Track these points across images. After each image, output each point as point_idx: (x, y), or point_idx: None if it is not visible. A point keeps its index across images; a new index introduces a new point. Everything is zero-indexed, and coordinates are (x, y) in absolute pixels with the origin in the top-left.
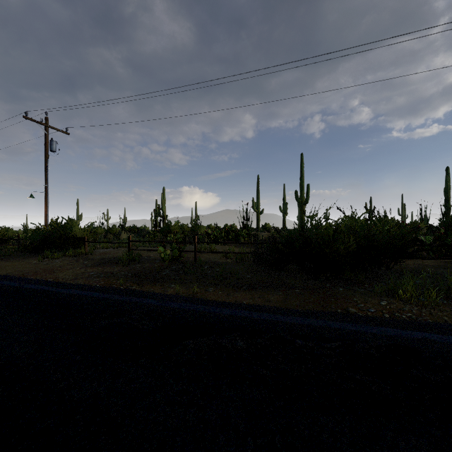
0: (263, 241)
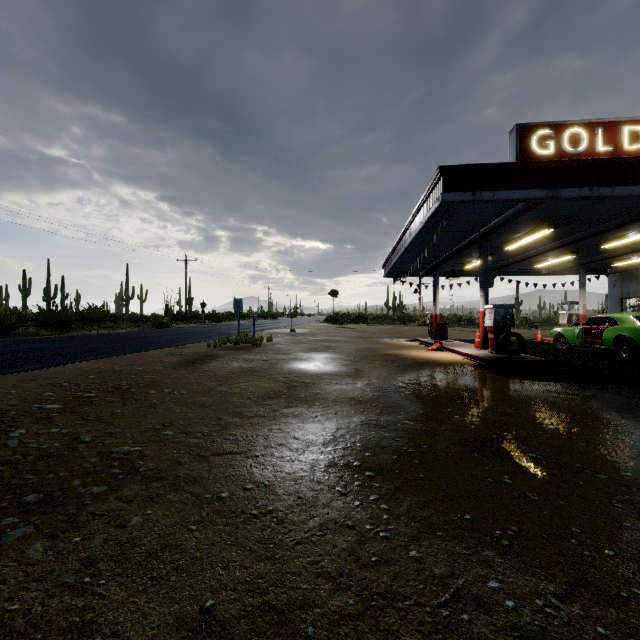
0: None
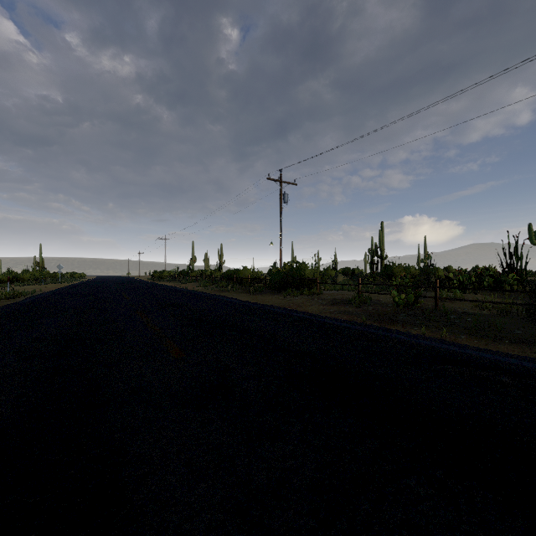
0: None
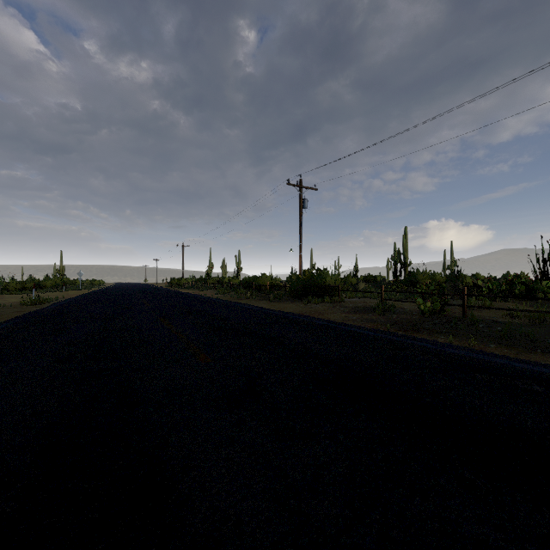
0: None
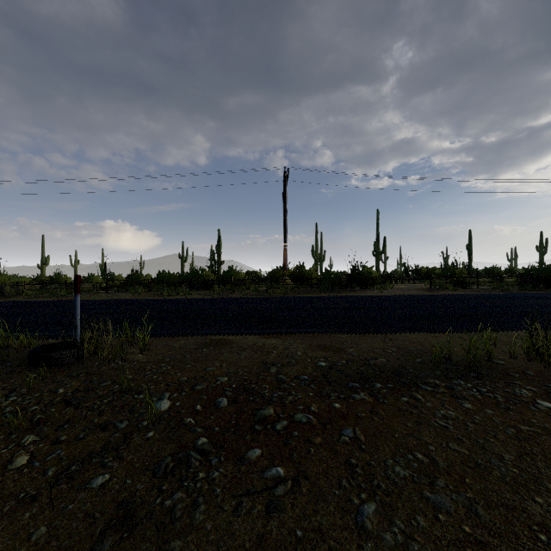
0: (517, 275)
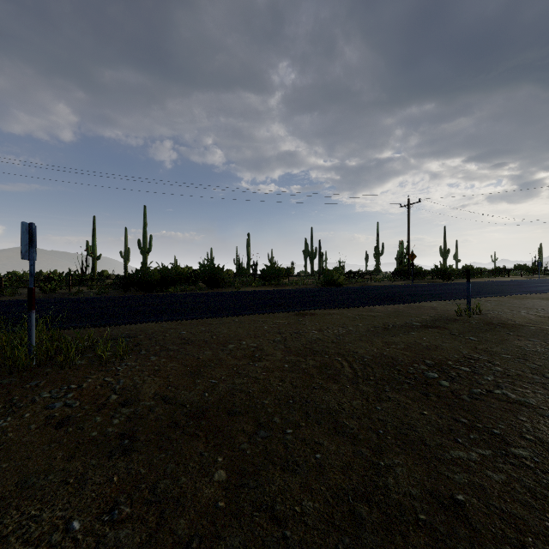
0: (119, 278)
